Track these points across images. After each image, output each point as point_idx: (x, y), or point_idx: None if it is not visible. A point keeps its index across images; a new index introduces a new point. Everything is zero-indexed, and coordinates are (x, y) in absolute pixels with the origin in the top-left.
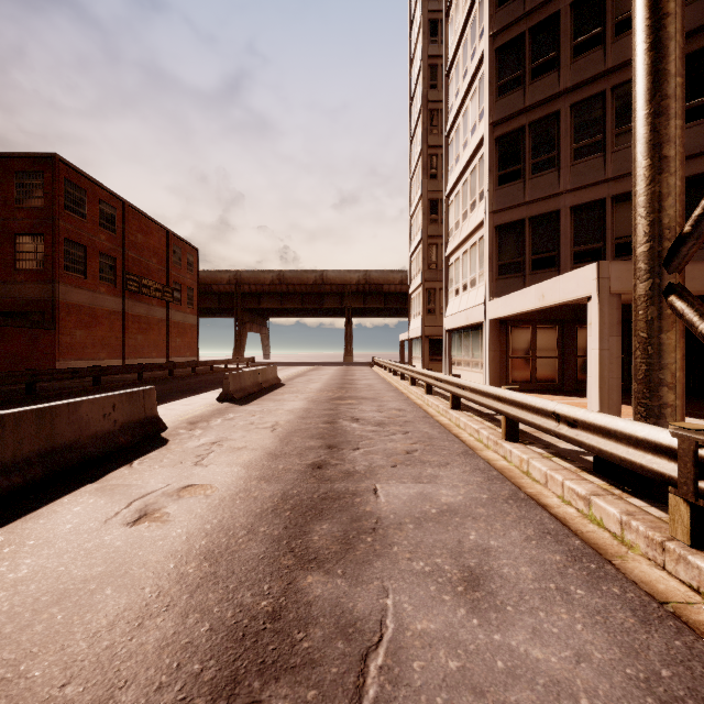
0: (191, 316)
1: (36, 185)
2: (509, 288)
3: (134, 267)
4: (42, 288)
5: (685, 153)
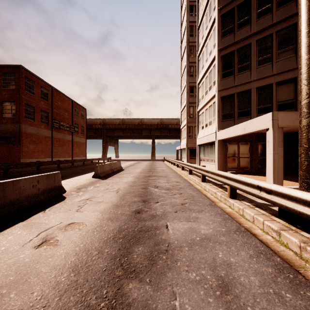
0: (83, 139)
1: (12, 79)
2: (227, 125)
3: (57, 117)
4: (14, 126)
5: None
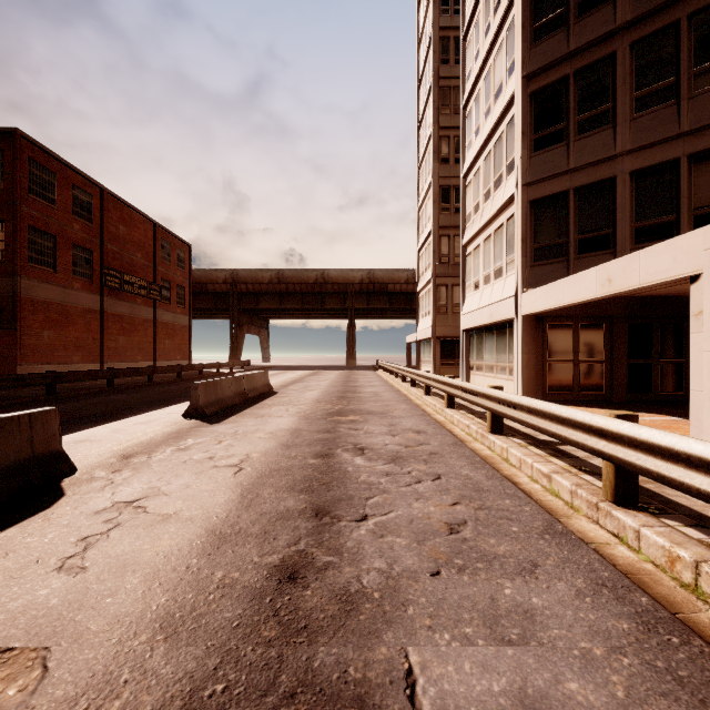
0: (182, 316)
1: None
2: (548, 277)
3: (115, 262)
4: (1, 282)
5: None
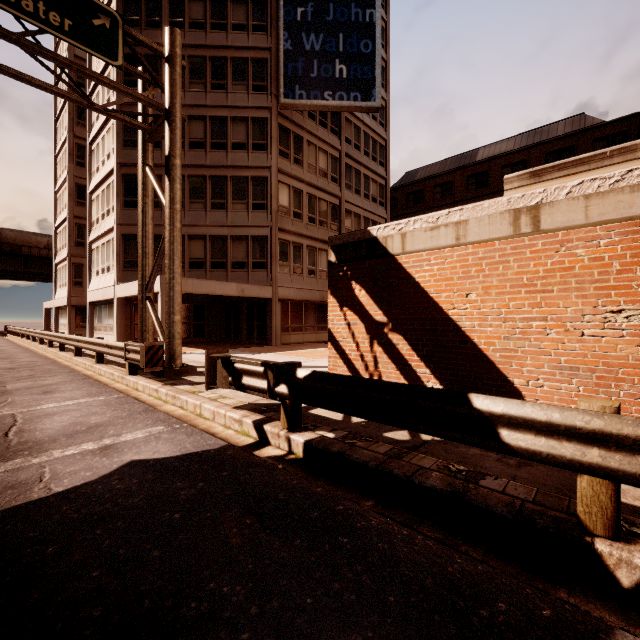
0: None
1: None
2: (132, 278)
3: None
4: None
5: (217, 223)
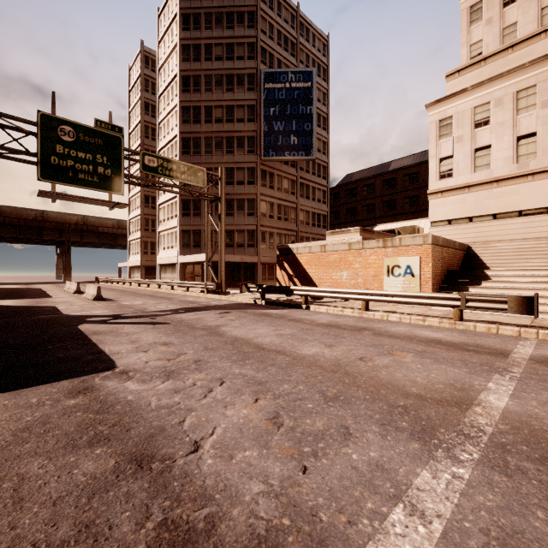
0: None
1: None
2: (186, 252)
3: None
4: None
5: (229, 224)
